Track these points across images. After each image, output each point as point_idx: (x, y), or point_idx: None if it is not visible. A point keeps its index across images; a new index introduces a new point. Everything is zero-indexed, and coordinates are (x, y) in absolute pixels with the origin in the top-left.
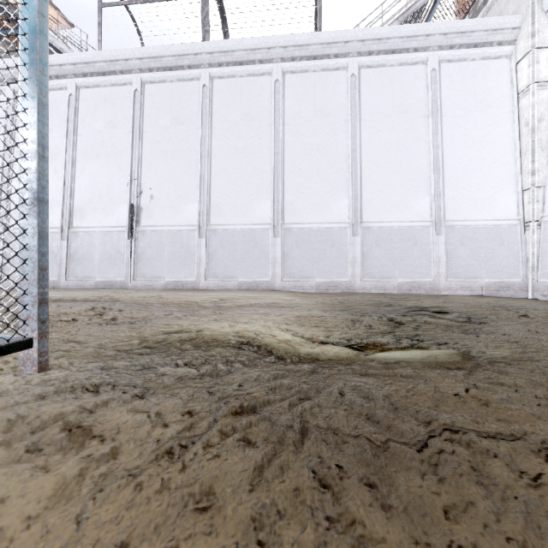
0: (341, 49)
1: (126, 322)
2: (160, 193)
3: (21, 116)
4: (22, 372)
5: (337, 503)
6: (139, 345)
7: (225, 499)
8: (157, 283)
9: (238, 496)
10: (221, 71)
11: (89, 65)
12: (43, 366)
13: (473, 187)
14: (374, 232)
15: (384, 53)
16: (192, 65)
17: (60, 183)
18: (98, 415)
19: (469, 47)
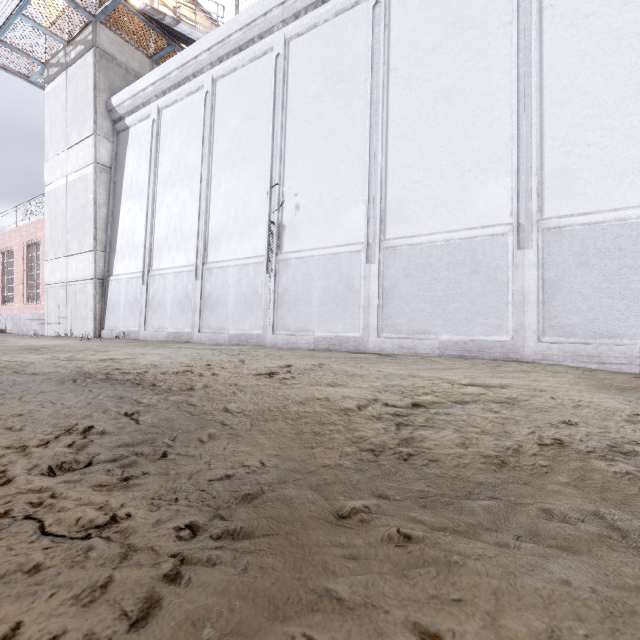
0: None
1: None
2: (309, 200)
3: None
4: None
5: None
6: None
7: None
8: (304, 340)
9: None
10: None
11: (224, 43)
12: None
13: None
14: None
15: None
16: None
17: (196, 208)
18: None
19: None
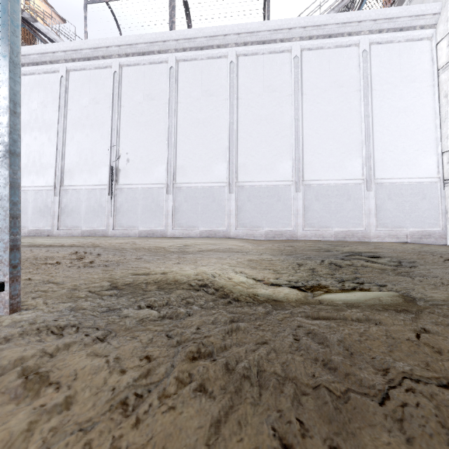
0: (285, 34)
1: (101, 265)
2: (135, 157)
3: None
4: None
5: None
6: (109, 286)
7: None
8: (133, 232)
9: None
10: (185, 55)
11: (77, 52)
12: (14, 307)
13: (399, 150)
14: (314, 189)
15: (323, 37)
16: (161, 50)
17: (53, 149)
18: (57, 360)
19: (395, 31)
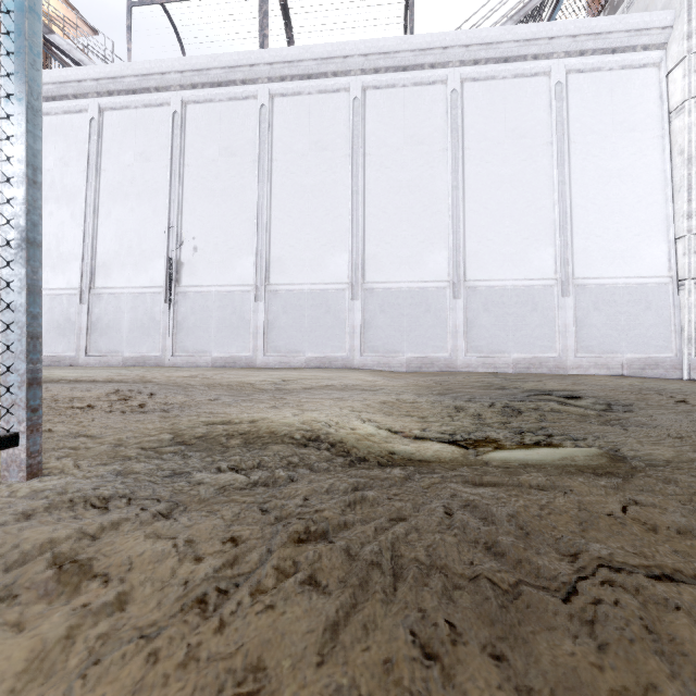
0: (438, 57)
1: (157, 409)
2: (206, 244)
3: (4, 126)
4: (5, 480)
5: (450, 685)
6: (172, 441)
7: (281, 679)
8: (203, 360)
9: (300, 673)
10: (284, 87)
11: (116, 81)
12: (34, 470)
13: (611, 235)
14: (481, 293)
15: (495, 62)
16: (246, 80)
17: (79, 232)
18: (102, 544)
19: (605, 53)
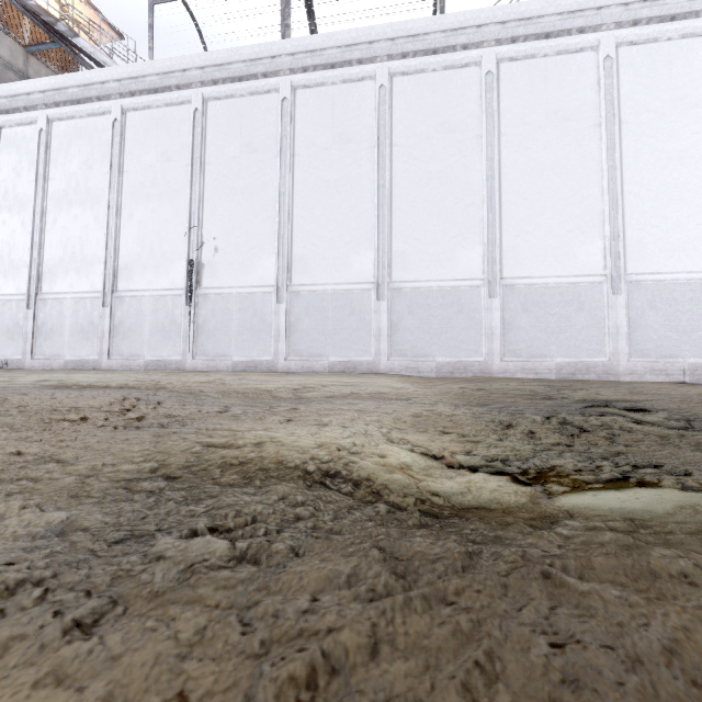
0: (471, 36)
1: (154, 424)
2: (227, 245)
3: None
4: None
5: None
6: (155, 472)
7: None
8: (223, 364)
9: None
10: (306, 78)
11: (137, 80)
12: None
13: (670, 225)
14: (520, 292)
15: (535, 38)
16: (268, 72)
17: (102, 235)
18: None
19: (663, 21)
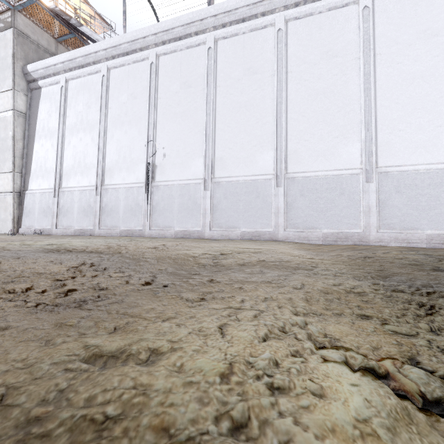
0: None
1: (73, 303)
2: (171, 152)
3: None
4: None
5: None
6: None
7: None
8: (169, 232)
9: None
10: (224, 31)
11: (116, 48)
12: None
13: None
14: (393, 177)
15: None
16: (198, 31)
17: (96, 149)
18: None
19: None
